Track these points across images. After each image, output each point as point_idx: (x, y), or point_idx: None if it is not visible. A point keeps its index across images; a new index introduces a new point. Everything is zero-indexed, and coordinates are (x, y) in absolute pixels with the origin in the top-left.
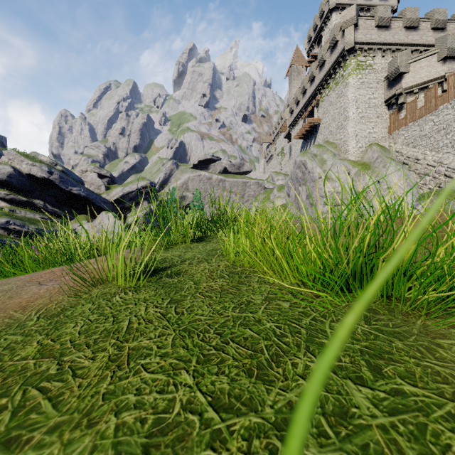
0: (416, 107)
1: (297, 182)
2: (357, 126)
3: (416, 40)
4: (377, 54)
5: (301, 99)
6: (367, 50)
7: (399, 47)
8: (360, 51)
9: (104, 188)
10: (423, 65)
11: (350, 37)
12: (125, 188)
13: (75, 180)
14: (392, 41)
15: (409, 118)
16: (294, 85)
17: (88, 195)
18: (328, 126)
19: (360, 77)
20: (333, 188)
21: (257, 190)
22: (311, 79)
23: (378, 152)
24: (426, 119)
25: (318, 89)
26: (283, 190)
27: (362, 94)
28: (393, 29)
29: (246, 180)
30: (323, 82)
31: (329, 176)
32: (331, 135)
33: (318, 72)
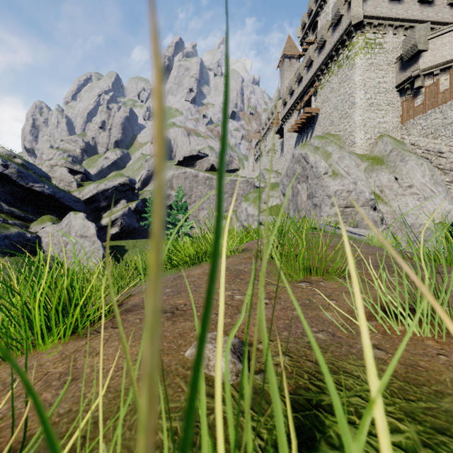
0: (438, 91)
1: (295, 179)
2: (366, 114)
3: (431, 17)
4: (388, 31)
5: (295, 89)
6: (377, 26)
7: (412, 25)
8: (369, 27)
9: (76, 185)
10: (445, 41)
11: (357, 9)
12: (100, 185)
13: (38, 176)
14: (405, 17)
15: (428, 104)
16: (286, 77)
17: (54, 193)
18: (329, 116)
19: (369, 57)
20: (342, 185)
21: (247, 189)
22: (309, 64)
23: (392, 144)
24: (451, 103)
25: (316, 75)
26: (276, 188)
27: (371, 77)
28: (406, 3)
29: (235, 178)
30: (322, 66)
31: (337, 171)
32: (333, 126)
33: (317, 55)
